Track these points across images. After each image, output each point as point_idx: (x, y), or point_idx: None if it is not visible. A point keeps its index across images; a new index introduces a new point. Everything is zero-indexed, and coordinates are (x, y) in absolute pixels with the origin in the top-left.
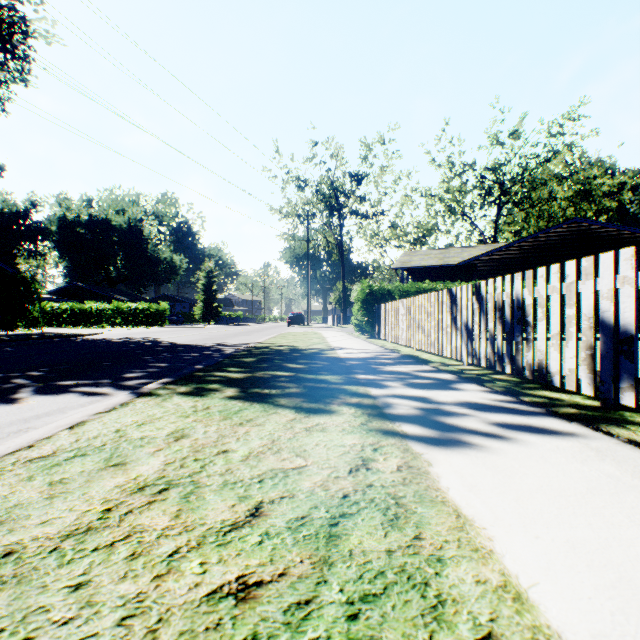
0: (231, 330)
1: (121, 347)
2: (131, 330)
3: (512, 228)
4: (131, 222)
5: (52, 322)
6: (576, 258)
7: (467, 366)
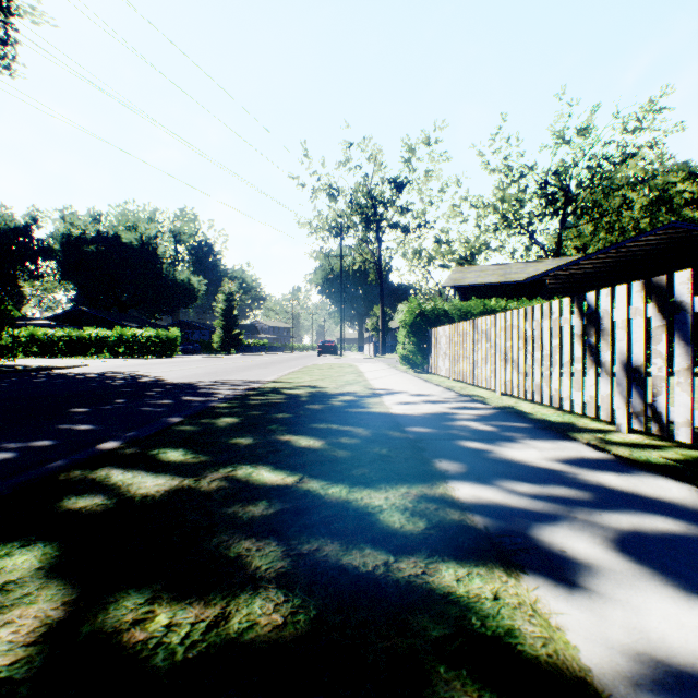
0: (249, 361)
1: (74, 387)
2: (129, 361)
3: (575, 244)
4: (143, 239)
5: (46, 351)
6: (673, 272)
7: (630, 434)
